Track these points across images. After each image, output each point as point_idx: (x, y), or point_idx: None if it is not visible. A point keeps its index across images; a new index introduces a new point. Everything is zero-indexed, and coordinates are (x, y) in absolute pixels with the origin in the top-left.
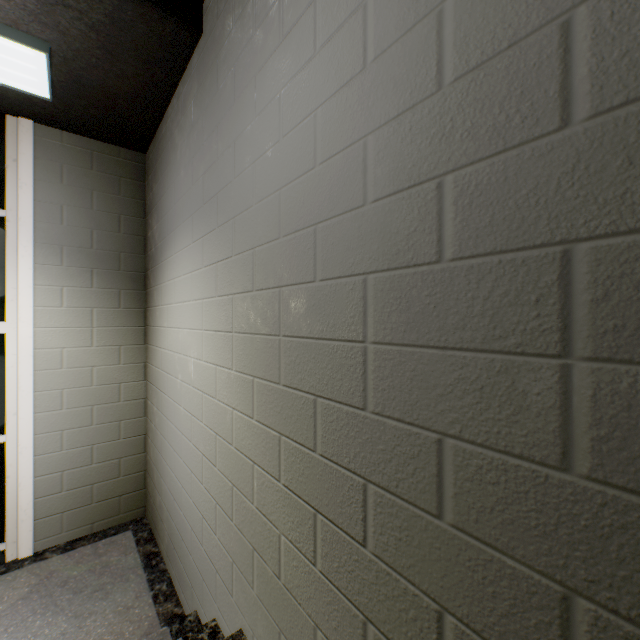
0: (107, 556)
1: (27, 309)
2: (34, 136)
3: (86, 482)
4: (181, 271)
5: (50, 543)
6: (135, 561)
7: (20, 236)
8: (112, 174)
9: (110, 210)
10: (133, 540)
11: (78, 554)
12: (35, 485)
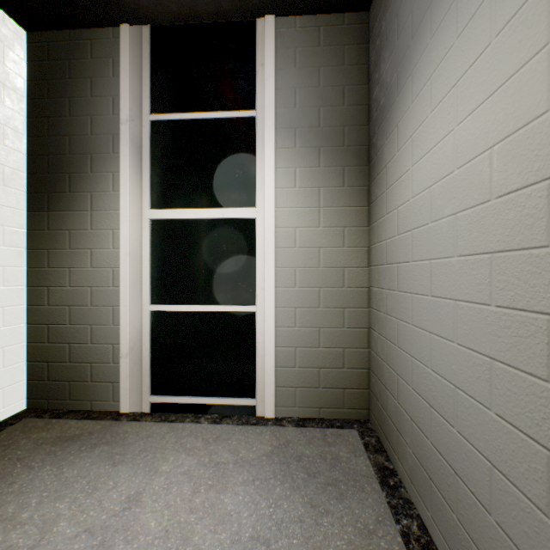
0: (335, 448)
1: (270, 190)
2: (274, 31)
3: (313, 364)
4: (451, 38)
5: (286, 413)
6: (366, 468)
7: (265, 124)
8: (336, 45)
9: (334, 84)
10: (360, 442)
11: (308, 433)
12: (275, 354)
